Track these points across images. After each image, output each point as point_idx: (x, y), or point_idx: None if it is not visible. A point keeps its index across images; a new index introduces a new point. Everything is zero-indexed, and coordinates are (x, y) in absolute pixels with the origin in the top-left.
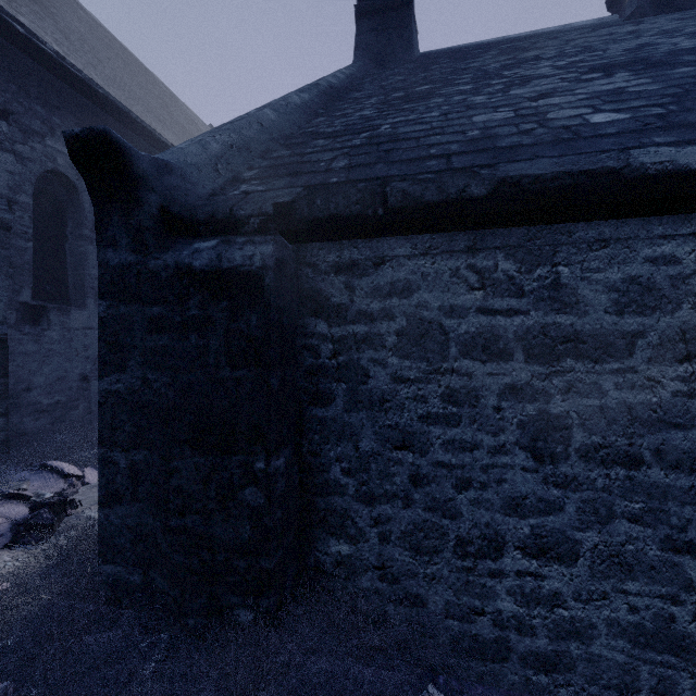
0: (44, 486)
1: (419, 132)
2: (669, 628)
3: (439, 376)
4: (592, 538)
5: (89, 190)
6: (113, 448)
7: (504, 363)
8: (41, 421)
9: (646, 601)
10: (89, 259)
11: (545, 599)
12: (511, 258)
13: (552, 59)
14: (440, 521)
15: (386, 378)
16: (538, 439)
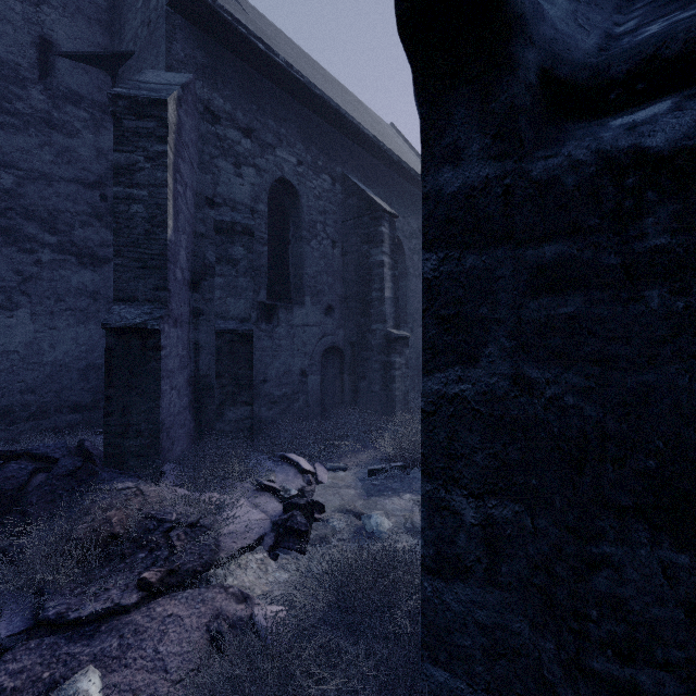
0: (287, 480)
1: None
2: None
3: None
4: None
5: (417, 81)
6: (450, 487)
7: None
8: (273, 411)
9: None
10: (306, 259)
11: None
12: None
13: None
14: None
15: None
16: None
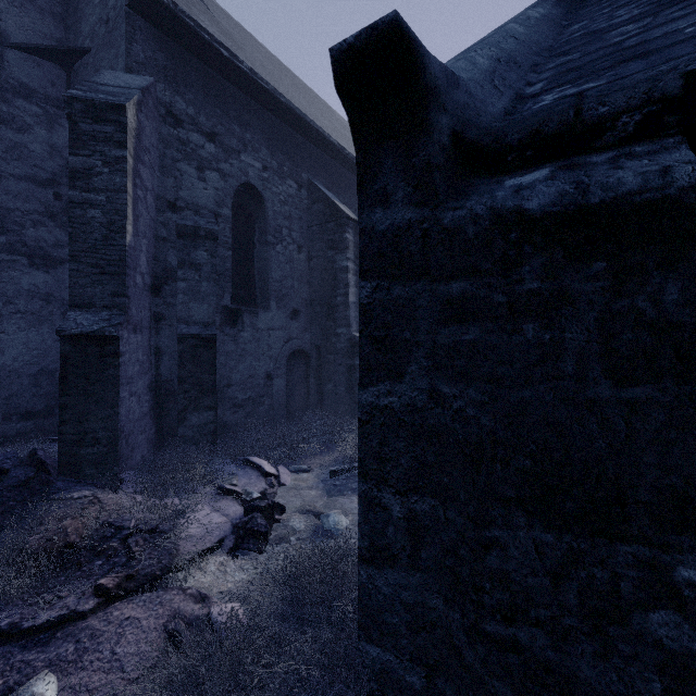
0: (249, 483)
1: None
2: None
3: None
4: None
5: (353, 131)
6: (381, 486)
7: None
8: (238, 415)
9: None
10: (272, 263)
11: None
12: None
13: None
14: None
15: None
16: None
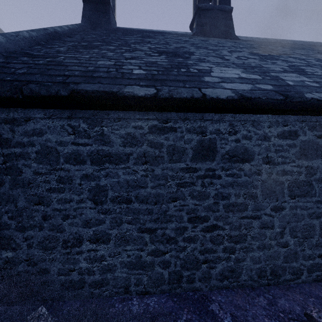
0: None
1: (71, 63)
2: (140, 260)
3: (56, 171)
4: (115, 232)
5: None
6: None
7: (82, 165)
8: None
9: (133, 252)
10: None
11: (98, 259)
12: (85, 122)
13: (152, 44)
14: (56, 234)
15: (31, 173)
16: (96, 196)
